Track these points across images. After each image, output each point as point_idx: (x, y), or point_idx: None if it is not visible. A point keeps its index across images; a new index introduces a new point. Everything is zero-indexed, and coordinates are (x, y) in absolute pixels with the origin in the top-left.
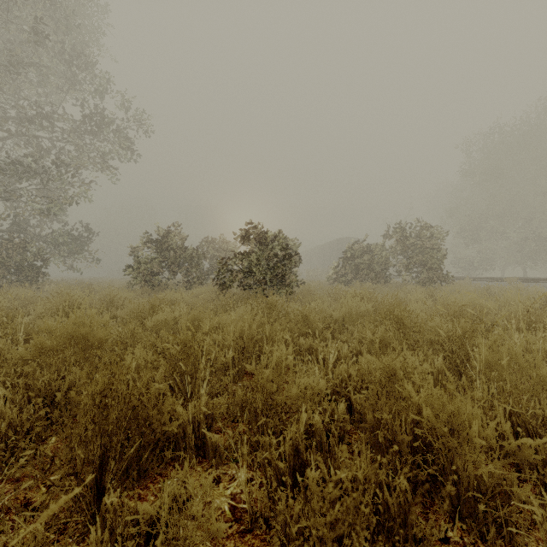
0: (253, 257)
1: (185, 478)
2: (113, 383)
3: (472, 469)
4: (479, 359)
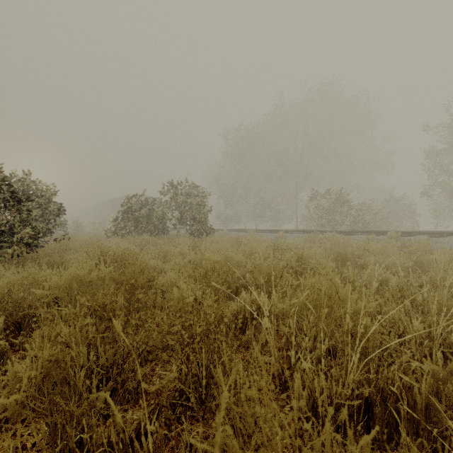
0: None
1: None
2: None
3: None
4: None
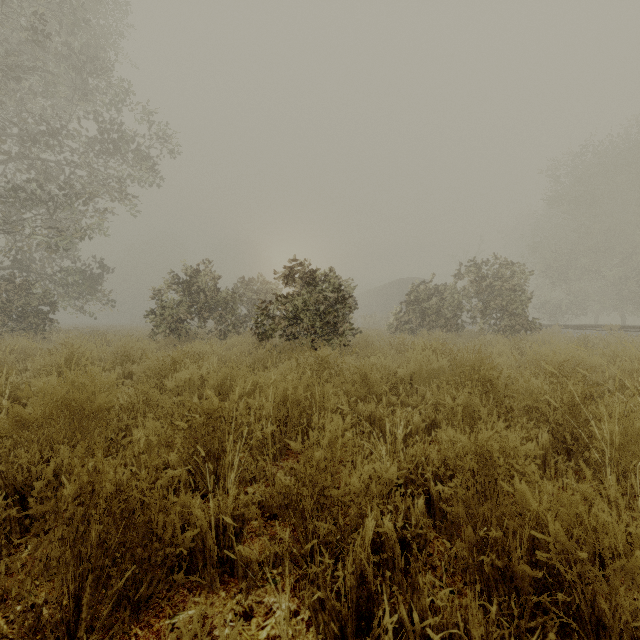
0: (299, 301)
1: (203, 609)
2: (93, 484)
3: (628, 619)
4: (601, 436)
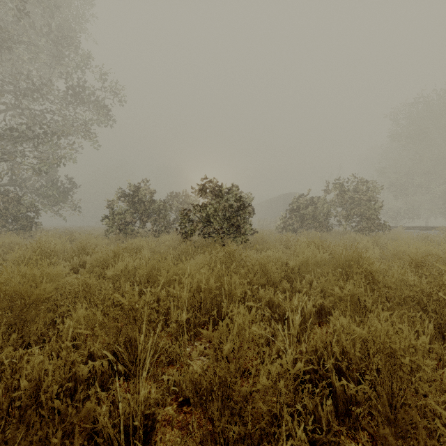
0: (212, 208)
1: None
2: None
3: None
4: None
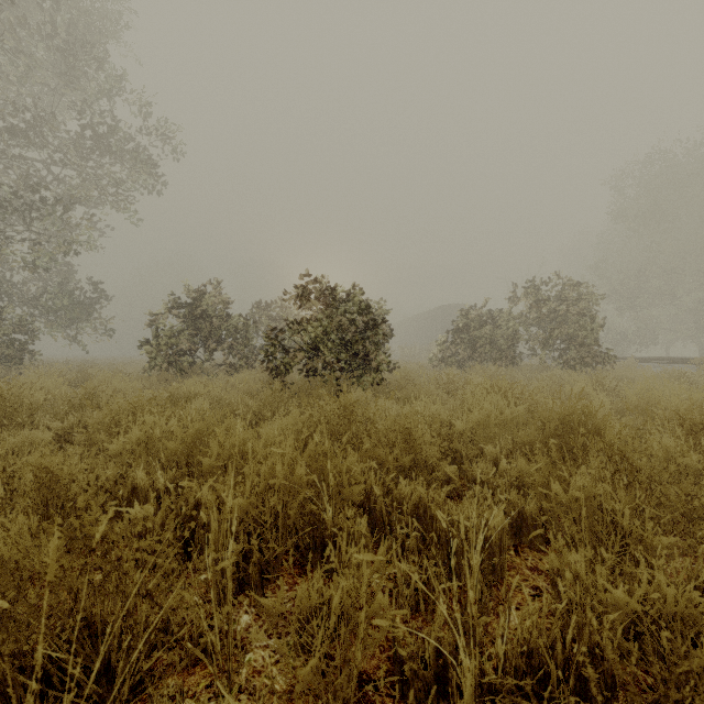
0: (320, 327)
1: None
2: None
3: None
4: None
